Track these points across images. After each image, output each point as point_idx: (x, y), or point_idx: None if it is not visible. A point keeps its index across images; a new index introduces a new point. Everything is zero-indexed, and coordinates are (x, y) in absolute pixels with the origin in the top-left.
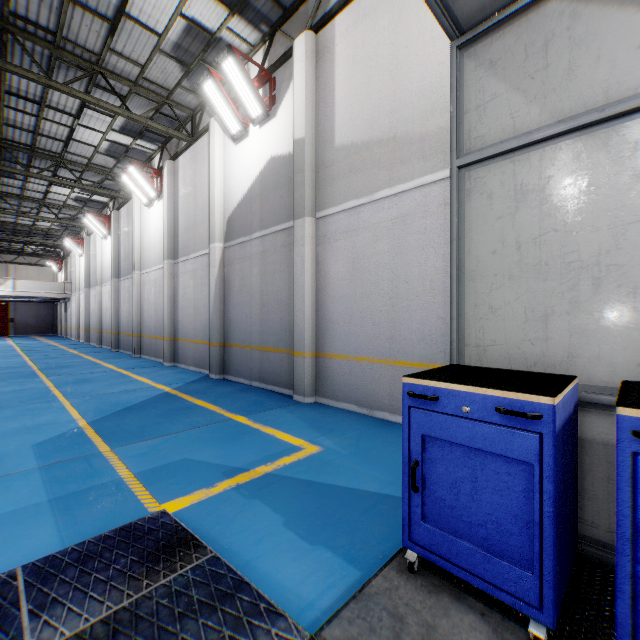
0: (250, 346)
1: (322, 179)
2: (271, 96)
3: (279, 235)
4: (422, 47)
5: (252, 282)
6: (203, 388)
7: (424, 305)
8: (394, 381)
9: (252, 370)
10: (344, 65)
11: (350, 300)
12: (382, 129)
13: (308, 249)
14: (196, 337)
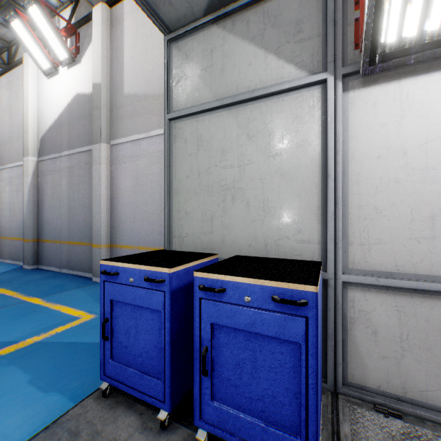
0: (60, 241)
1: (115, 116)
2: (77, 46)
3: (83, 155)
4: None
5: (61, 190)
6: (12, 277)
7: None
8: None
9: (61, 260)
10: (130, 36)
11: (134, 206)
12: (155, 87)
13: (103, 167)
14: (13, 235)
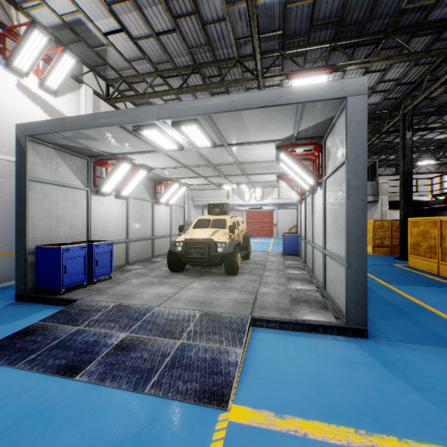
0: None
1: None
2: None
3: None
4: None
5: None
6: None
7: None
8: None
9: None
10: None
11: None
12: None
13: None
14: None
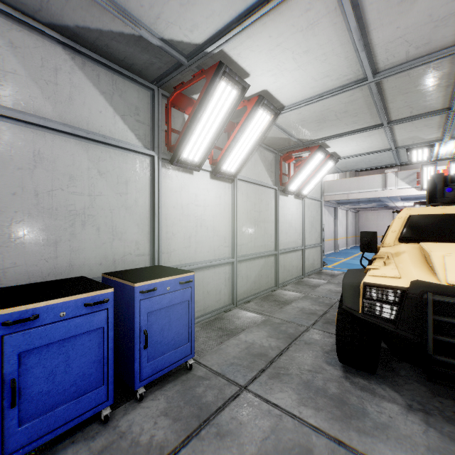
0: None
1: None
2: None
3: None
4: None
5: None
6: None
7: None
8: None
9: None
10: None
11: None
12: None
13: None
14: None
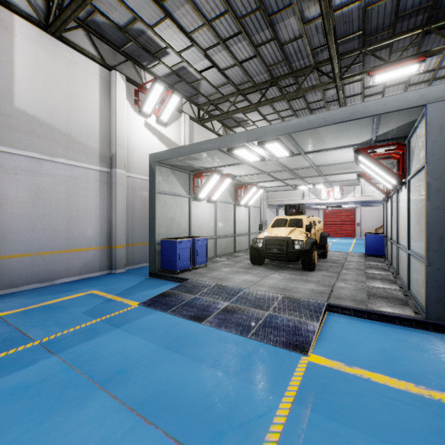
0: None
1: None
2: None
3: None
4: (86, 105)
5: None
6: None
7: (87, 222)
8: (69, 260)
9: None
10: (26, 58)
11: (33, 217)
12: (61, 125)
13: None
14: None
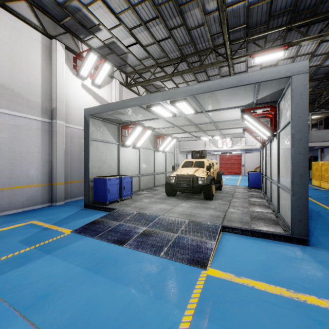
0: None
1: None
2: None
3: None
4: (28, 65)
5: None
6: None
7: (29, 163)
8: (13, 196)
9: None
10: None
11: None
12: (5, 81)
13: None
14: None
